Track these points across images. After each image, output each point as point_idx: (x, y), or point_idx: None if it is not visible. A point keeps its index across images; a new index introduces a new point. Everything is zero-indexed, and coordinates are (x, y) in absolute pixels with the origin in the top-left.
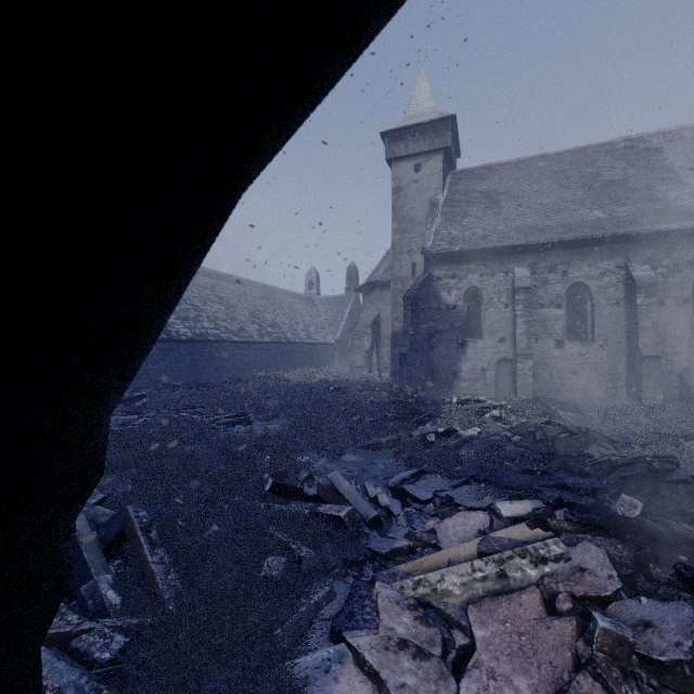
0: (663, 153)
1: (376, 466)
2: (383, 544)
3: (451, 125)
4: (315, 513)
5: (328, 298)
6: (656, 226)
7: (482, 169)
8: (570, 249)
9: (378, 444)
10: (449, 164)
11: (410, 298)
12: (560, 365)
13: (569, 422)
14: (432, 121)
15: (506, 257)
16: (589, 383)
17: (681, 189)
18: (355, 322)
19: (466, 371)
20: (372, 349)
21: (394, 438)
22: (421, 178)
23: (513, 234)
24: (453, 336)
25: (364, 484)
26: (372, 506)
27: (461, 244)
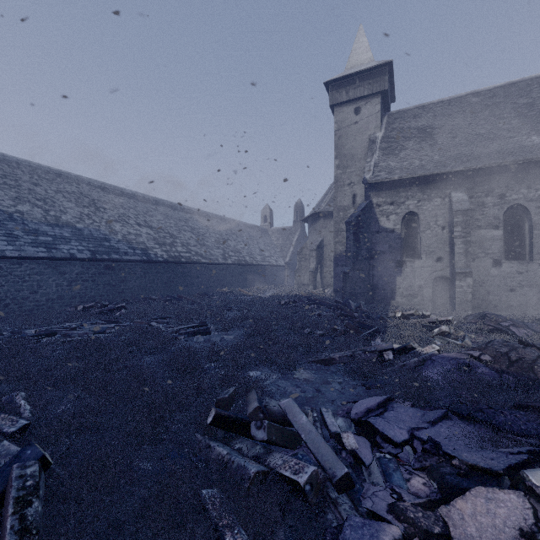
0: None
1: (331, 386)
2: (363, 535)
3: (388, 71)
4: (263, 473)
5: (279, 229)
6: None
7: (416, 109)
8: (508, 174)
9: (331, 359)
10: (385, 107)
11: (352, 223)
12: (497, 283)
13: (527, 339)
14: (370, 69)
15: (443, 183)
16: (528, 300)
17: None
18: (301, 247)
19: (404, 288)
20: (316, 269)
21: (347, 354)
22: (360, 119)
23: (449, 162)
24: (392, 257)
25: (322, 411)
26: (334, 447)
27: (399, 173)
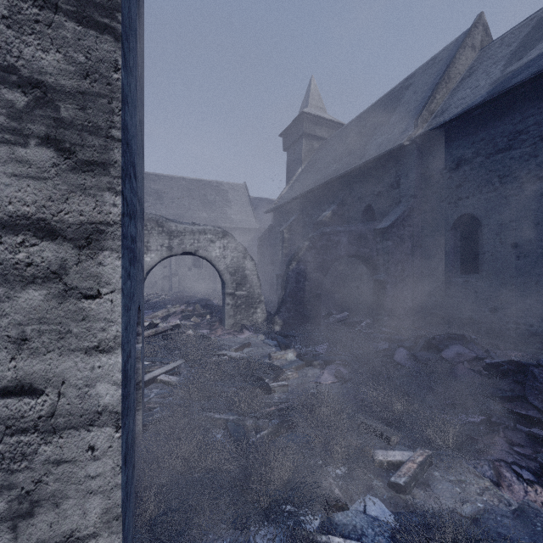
0: (228, 193)
1: None
2: None
3: None
4: None
5: None
6: (223, 224)
7: (154, 175)
8: None
9: None
10: None
11: None
12: (190, 279)
13: None
14: None
15: None
16: (201, 286)
17: (232, 210)
18: None
19: (147, 283)
20: None
21: None
22: None
23: (170, 217)
24: None
25: None
26: None
27: None
